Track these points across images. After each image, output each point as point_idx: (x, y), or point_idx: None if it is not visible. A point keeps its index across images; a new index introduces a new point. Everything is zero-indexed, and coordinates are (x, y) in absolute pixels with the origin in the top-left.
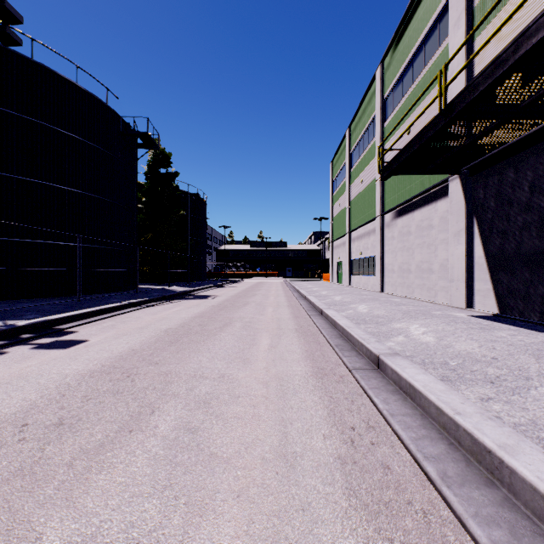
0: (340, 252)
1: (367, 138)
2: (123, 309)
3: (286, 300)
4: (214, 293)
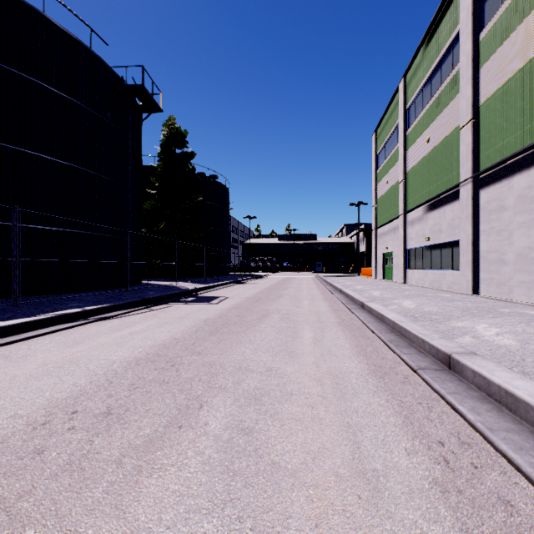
0: (388, 241)
1: (438, 76)
2: (36, 329)
3: (330, 308)
4: (226, 293)
